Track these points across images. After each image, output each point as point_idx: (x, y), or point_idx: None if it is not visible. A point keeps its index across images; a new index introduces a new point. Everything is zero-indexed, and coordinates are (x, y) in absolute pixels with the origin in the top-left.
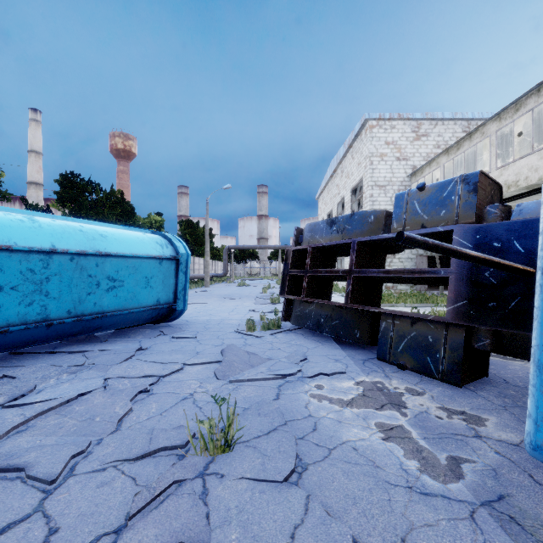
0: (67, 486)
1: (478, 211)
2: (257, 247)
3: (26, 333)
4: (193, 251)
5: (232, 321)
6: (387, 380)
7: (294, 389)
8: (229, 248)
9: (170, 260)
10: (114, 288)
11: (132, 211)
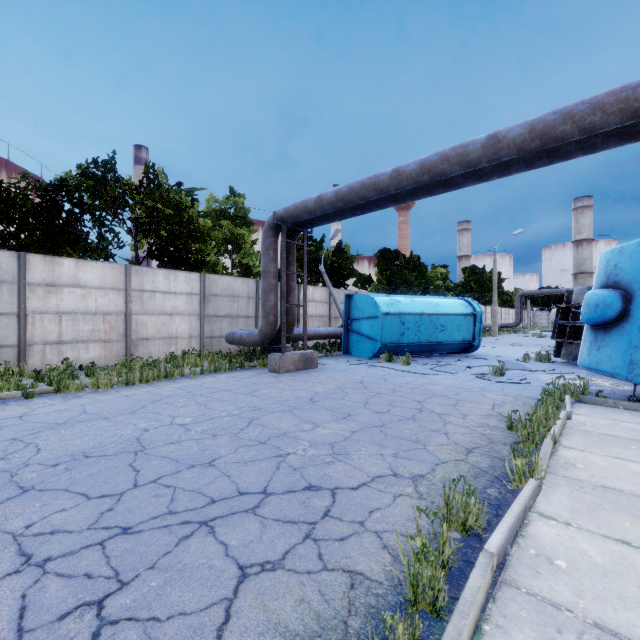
0: (457, 374)
1: None
2: (562, 291)
3: (413, 347)
4: (478, 299)
5: (514, 357)
6: (596, 378)
7: (537, 374)
8: (522, 294)
9: (470, 315)
10: (443, 331)
11: (426, 271)
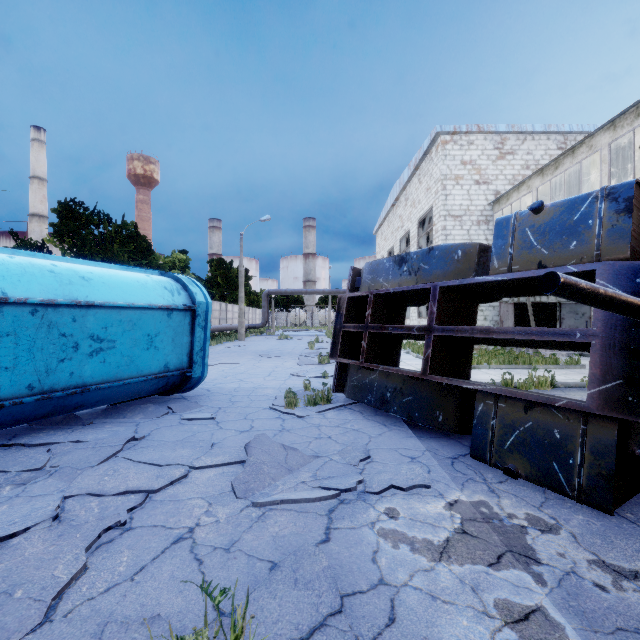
0: None
1: (633, 242)
2: (302, 291)
3: None
4: (225, 297)
5: (268, 391)
6: (494, 499)
7: (353, 519)
8: (269, 292)
9: (182, 310)
10: (100, 352)
11: (149, 248)
